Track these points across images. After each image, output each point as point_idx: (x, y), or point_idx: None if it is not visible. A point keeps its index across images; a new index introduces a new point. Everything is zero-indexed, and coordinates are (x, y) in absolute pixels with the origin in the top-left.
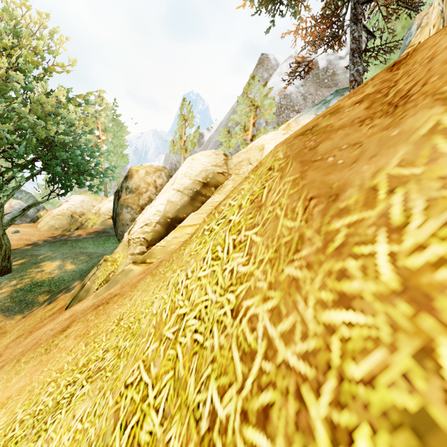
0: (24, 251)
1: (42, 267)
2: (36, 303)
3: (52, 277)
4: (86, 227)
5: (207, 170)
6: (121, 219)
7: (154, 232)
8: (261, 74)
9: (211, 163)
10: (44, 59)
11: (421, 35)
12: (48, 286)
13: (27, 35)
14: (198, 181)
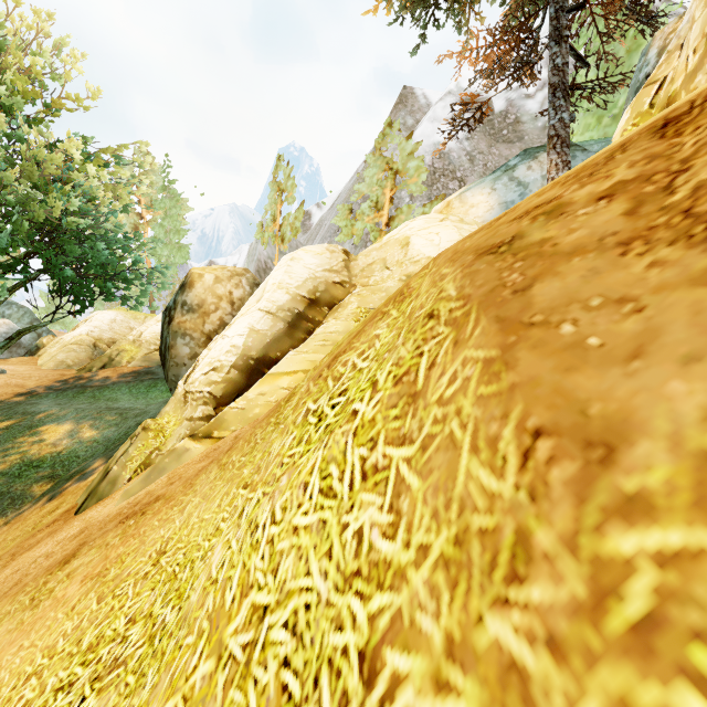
0: (12, 406)
1: (42, 435)
2: (29, 497)
3: (57, 452)
4: (119, 364)
5: (315, 278)
6: (175, 356)
7: (227, 383)
8: (403, 119)
9: (323, 266)
10: (45, 89)
11: (668, 65)
12: (50, 468)
13: (16, 47)
14: (300, 296)
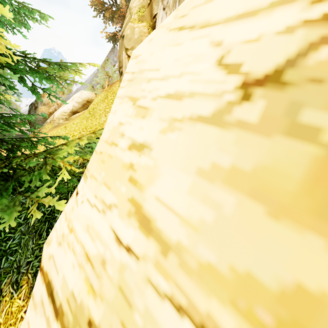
0: None
1: None
2: None
3: None
4: None
5: (88, 97)
6: (39, 117)
7: (69, 115)
8: (113, 57)
9: (90, 95)
10: None
11: None
12: None
13: None
14: (85, 100)
